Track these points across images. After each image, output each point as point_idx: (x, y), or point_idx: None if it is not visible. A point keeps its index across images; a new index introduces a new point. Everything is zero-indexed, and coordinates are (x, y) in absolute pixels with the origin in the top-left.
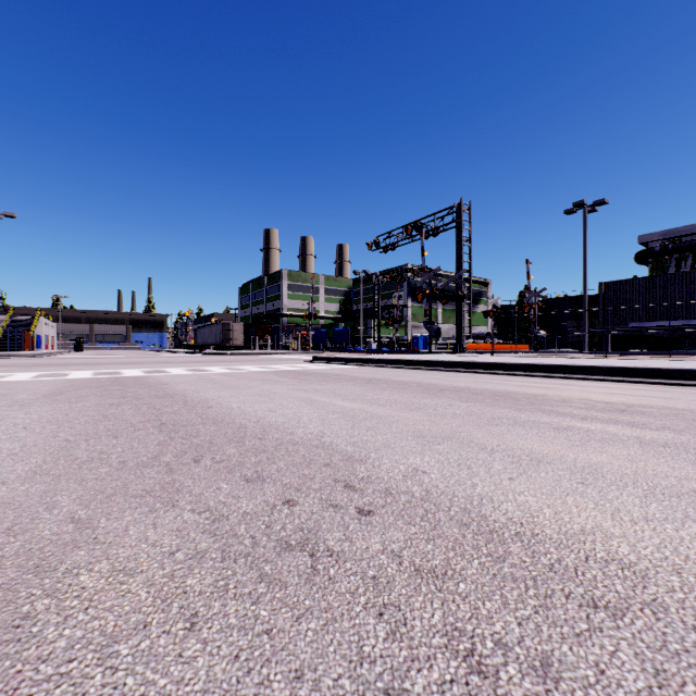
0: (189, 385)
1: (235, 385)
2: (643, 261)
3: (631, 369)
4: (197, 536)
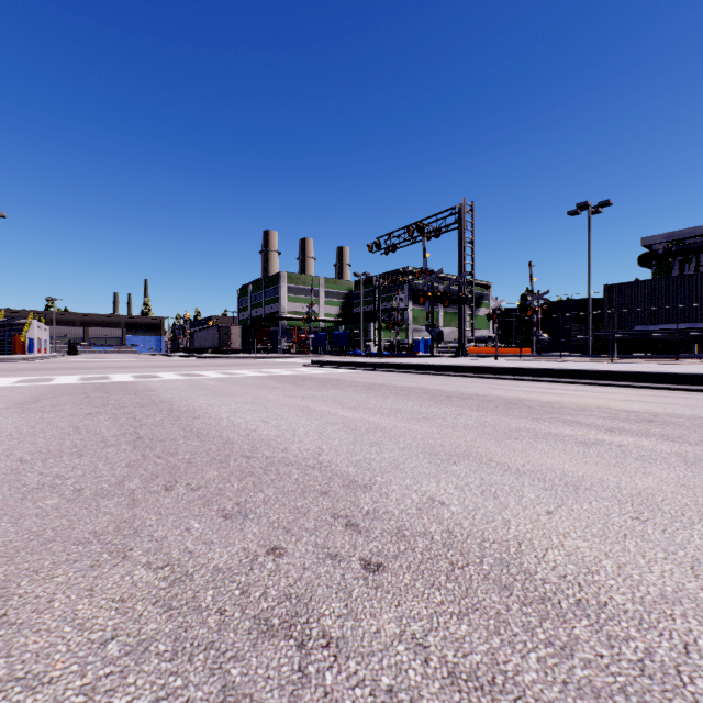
0: (179, 391)
1: (228, 391)
2: (646, 264)
3: (645, 374)
4: (145, 611)
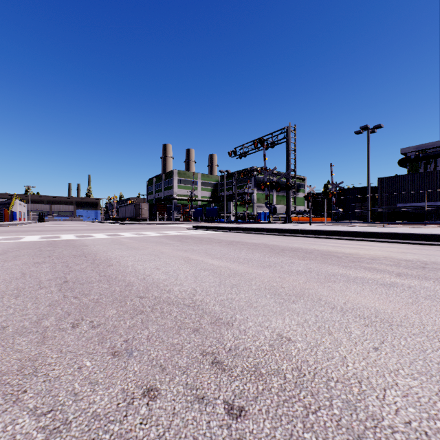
0: (103, 246)
1: (136, 246)
2: (403, 165)
3: (410, 234)
4: None
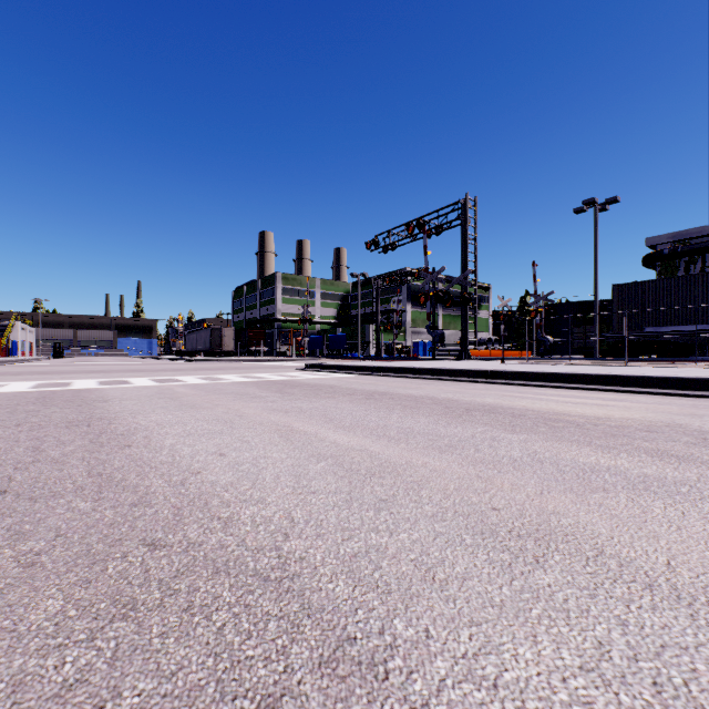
0: (135, 403)
1: (196, 402)
2: (651, 264)
3: (691, 380)
4: None
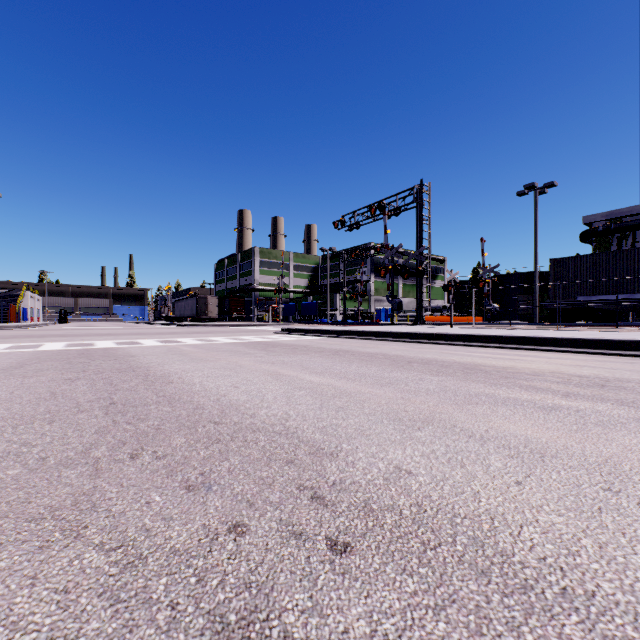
0: (156, 357)
1: (202, 357)
2: (587, 240)
3: (592, 340)
4: (88, 605)
